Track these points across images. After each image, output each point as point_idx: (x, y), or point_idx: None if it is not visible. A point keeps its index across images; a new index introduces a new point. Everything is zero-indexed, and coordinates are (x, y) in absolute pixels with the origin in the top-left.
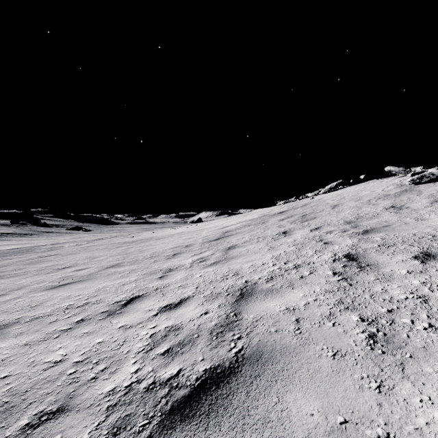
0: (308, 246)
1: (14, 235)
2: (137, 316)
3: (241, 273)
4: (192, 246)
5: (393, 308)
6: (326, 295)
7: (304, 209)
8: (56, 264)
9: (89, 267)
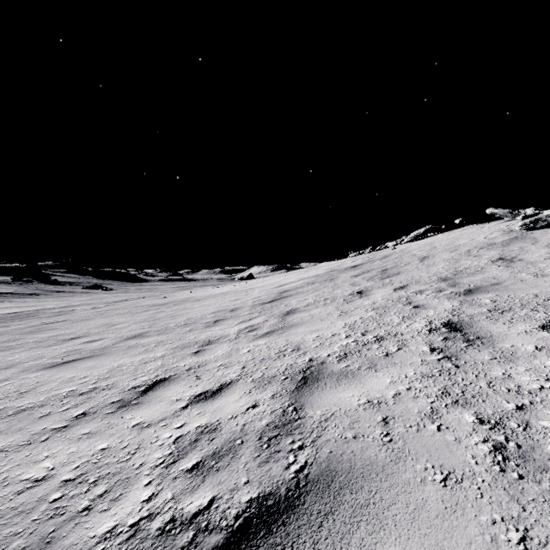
0: (392, 311)
1: (15, 295)
2: (160, 409)
3: (304, 347)
4: (240, 309)
5: (524, 403)
6: (423, 381)
7: (383, 262)
8: (62, 333)
9: (104, 337)
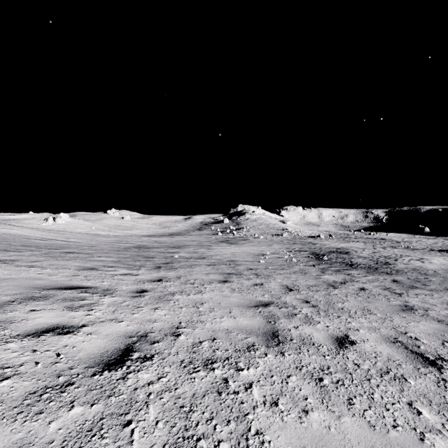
0: None
1: None
2: (106, 328)
3: None
4: None
5: None
6: None
7: None
8: None
9: None
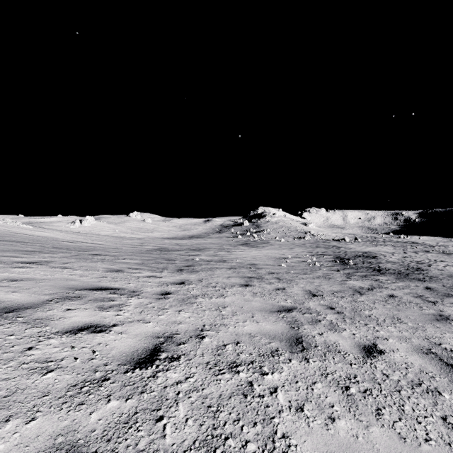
0: None
1: None
2: (135, 328)
3: None
4: None
5: None
6: None
7: None
8: None
9: None
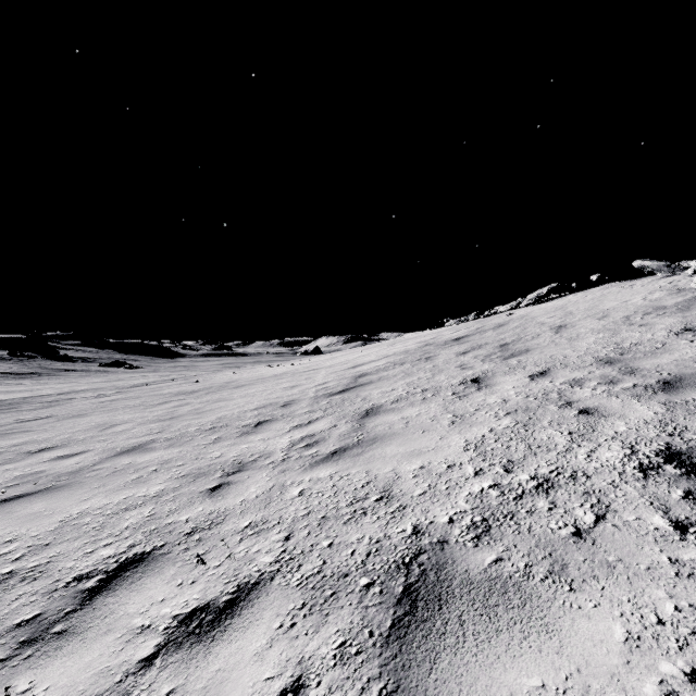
0: (544, 419)
1: (9, 375)
2: (97, 660)
3: (400, 494)
4: (296, 404)
5: None
6: None
7: (499, 334)
8: (32, 440)
9: (88, 449)
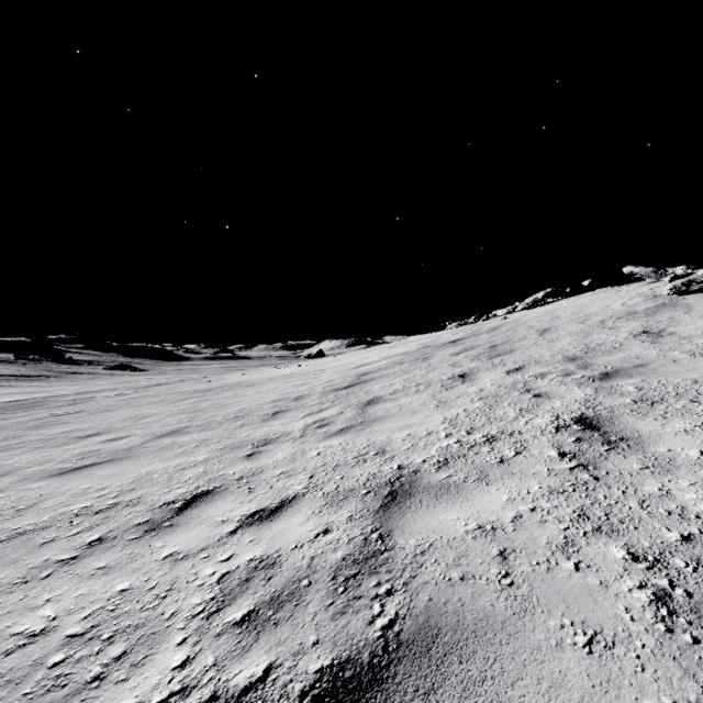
0: (506, 401)
1: (19, 377)
2: (200, 534)
3: (391, 450)
4: (306, 398)
5: (691, 531)
6: (552, 499)
7: (492, 336)
8: (76, 429)
9: (130, 434)
